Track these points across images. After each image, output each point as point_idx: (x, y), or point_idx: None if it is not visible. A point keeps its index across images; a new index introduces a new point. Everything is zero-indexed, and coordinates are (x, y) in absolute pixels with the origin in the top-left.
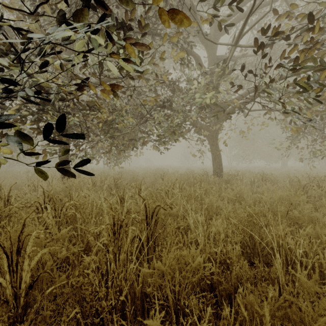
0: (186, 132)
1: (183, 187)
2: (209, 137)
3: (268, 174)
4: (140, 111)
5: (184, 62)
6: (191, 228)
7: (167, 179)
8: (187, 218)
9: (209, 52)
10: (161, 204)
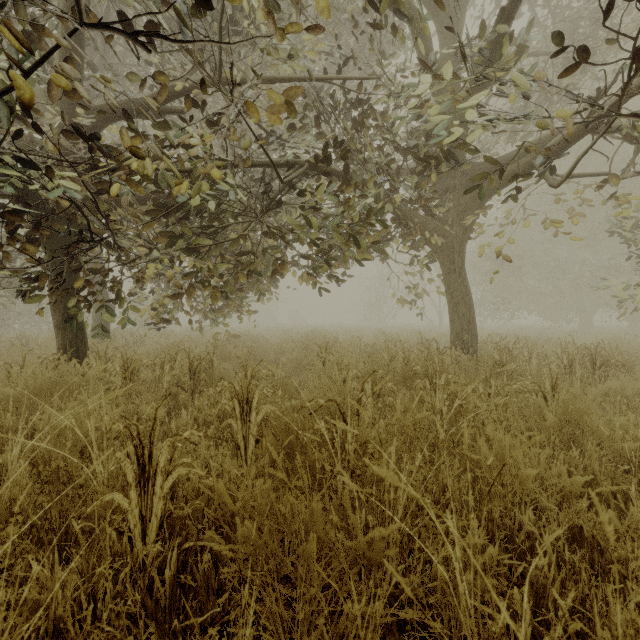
0: (383, 240)
1: (386, 388)
2: (442, 252)
3: (586, 345)
4: (264, 177)
5: (386, 15)
6: (449, 604)
7: (337, 360)
8: (437, 567)
9: (443, 30)
10: (313, 502)
